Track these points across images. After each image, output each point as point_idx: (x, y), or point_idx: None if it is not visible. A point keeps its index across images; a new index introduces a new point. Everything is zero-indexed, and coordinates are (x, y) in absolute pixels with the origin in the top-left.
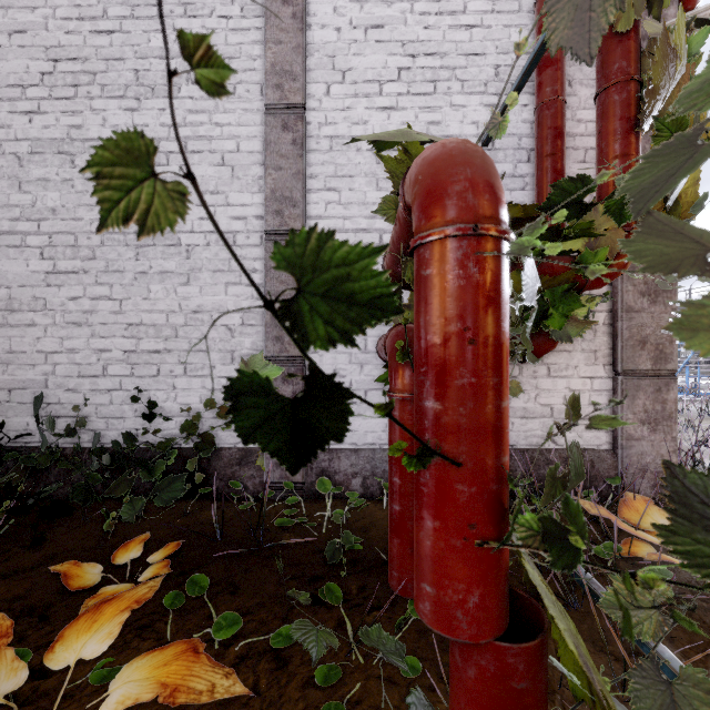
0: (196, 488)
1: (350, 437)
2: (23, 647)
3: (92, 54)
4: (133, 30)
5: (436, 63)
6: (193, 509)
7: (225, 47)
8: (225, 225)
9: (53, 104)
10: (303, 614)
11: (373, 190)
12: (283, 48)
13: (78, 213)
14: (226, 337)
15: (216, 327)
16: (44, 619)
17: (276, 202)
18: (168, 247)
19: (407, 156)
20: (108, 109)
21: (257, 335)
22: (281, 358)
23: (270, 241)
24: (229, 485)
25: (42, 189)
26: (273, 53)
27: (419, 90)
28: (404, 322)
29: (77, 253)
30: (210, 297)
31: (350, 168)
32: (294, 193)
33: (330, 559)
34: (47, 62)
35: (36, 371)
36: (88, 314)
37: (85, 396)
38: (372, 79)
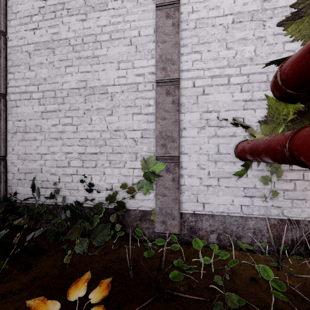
0: (116, 232)
1: (207, 207)
2: None
3: None
4: None
5: None
6: (115, 247)
7: None
8: (132, 80)
9: (45, 23)
10: None
11: (223, 50)
12: None
13: (56, 79)
14: (133, 145)
15: (127, 139)
16: None
17: (162, 62)
18: (101, 95)
19: None
20: (70, 21)
21: (150, 143)
22: (165, 157)
23: (158, 86)
24: (134, 232)
25: (39, 68)
26: None
27: None
28: None
29: (55, 101)
30: (123, 122)
31: (207, 37)
32: (173, 56)
33: None
34: (41, 1)
35: (36, 163)
36: (61, 133)
37: (60, 177)
38: None
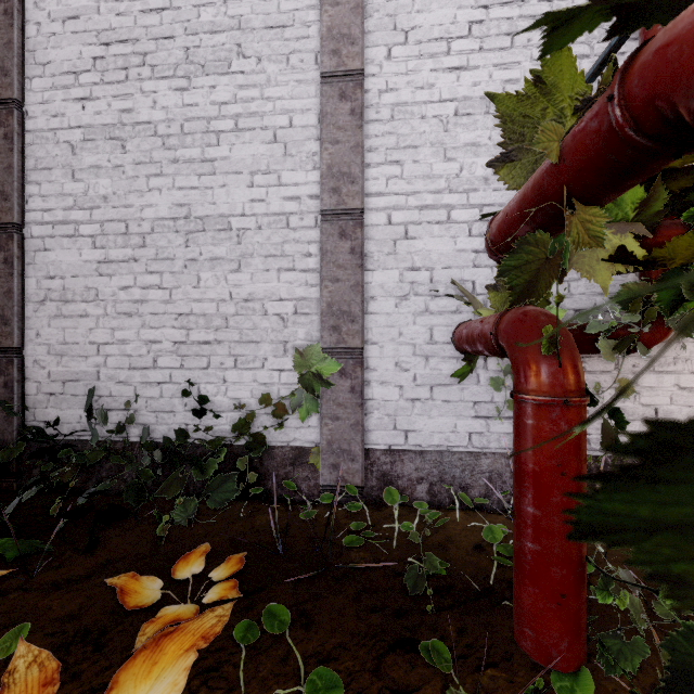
0: (248, 489)
1: (413, 438)
2: (77, 688)
3: (142, 35)
4: (183, 6)
5: (513, 13)
6: (246, 513)
7: (278, 15)
8: (278, 207)
9: (105, 89)
10: (397, 665)
11: (440, 161)
12: (340, 9)
13: (128, 200)
14: (279, 327)
15: (268, 317)
16: (99, 649)
17: (333, 179)
18: (218, 233)
19: (538, 88)
20: (158, 90)
21: (312, 325)
22: (338, 350)
23: (326, 221)
24: (282, 486)
25: (94, 176)
26: (329, 16)
27: (494, 45)
28: (556, 300)
29: (127, 241)
30: (261, 285)
31: (413, 138)
32: (352, 168)
33: (416, 590)
34: (98, 47)
35: (88, 362)
36: (138, 304)
37: (136, 389)
38: (438, 37)
